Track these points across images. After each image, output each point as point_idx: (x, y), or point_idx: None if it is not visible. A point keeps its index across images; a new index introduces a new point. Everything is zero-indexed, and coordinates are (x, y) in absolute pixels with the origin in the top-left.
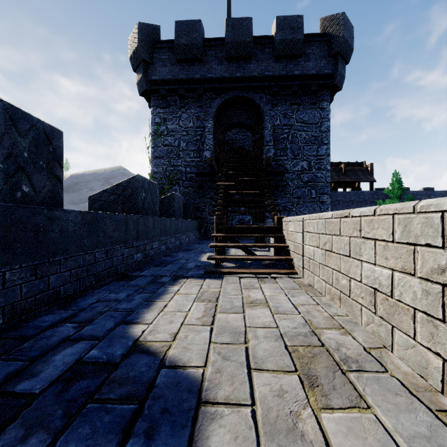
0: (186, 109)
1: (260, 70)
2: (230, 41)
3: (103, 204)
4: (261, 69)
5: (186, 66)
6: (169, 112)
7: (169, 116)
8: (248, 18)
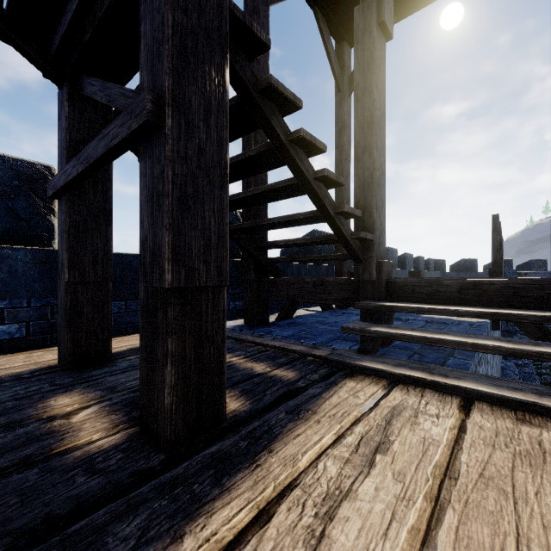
0: None
1: None
2: None
3: None
4: None
5: None
6: None
7: None
8: None
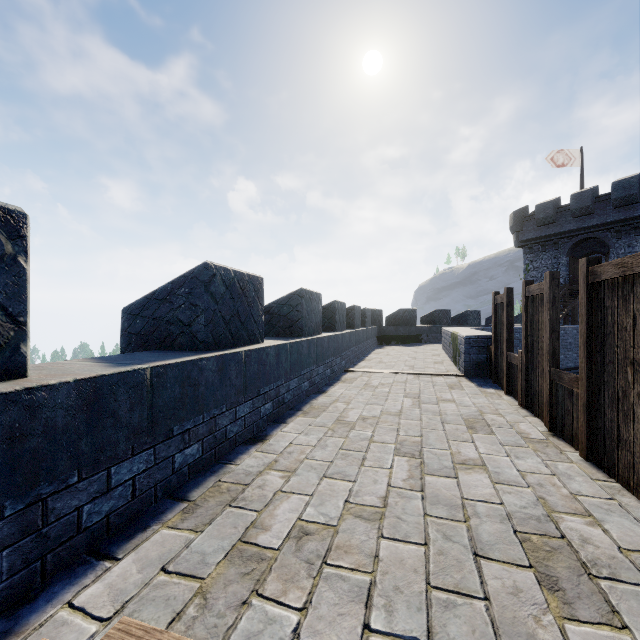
0: (546, 252)
1: (601, 219)
2: (573, 209)
3: (489, 321)
4: (602, 218)
5: (544, 227)
6: (534, 256)
7: (534, 258)
8: (587, 190)
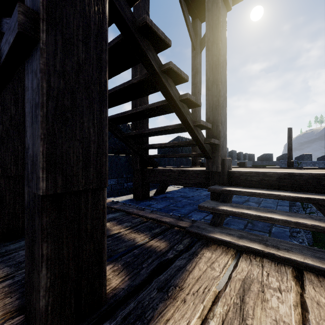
0: None
1: None
2: None
3: (319, 159)
4: None
5: None
6: None
7: None
8: None
